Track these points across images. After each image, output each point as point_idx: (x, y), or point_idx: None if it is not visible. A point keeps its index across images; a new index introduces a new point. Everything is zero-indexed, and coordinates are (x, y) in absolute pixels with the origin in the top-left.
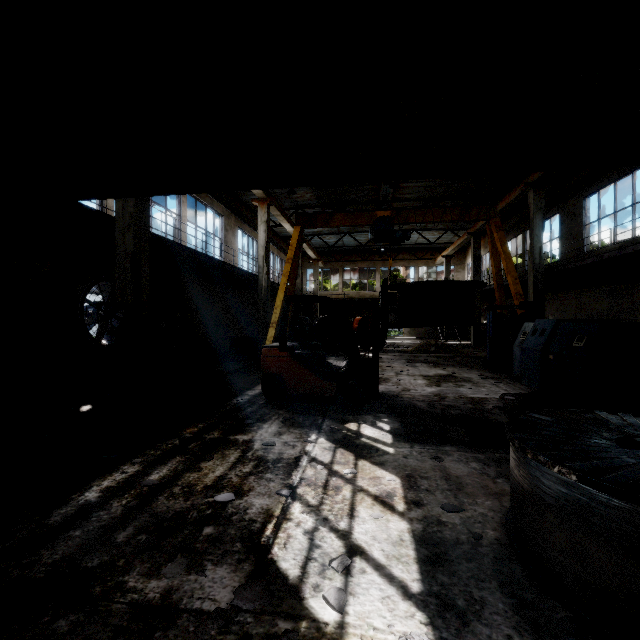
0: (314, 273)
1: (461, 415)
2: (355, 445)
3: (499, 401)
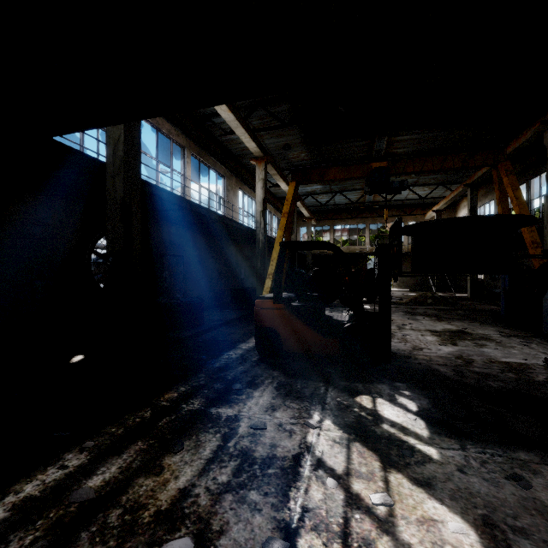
0: (307, 230)
1: (508, 390)
2: (376, 437)
3: (547, 370)
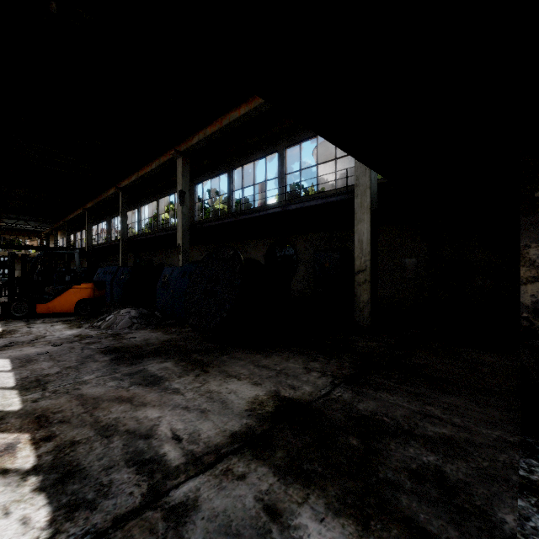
0: None
1: None
2: None
3: None
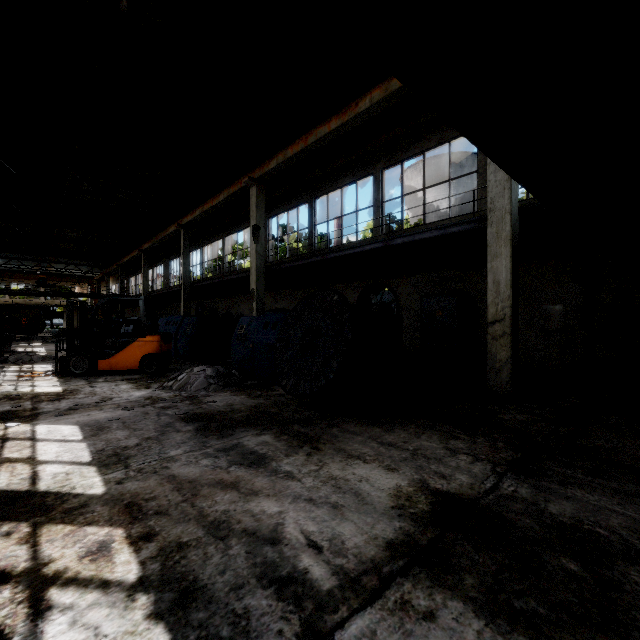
0: None
1: None
2: None
3: None
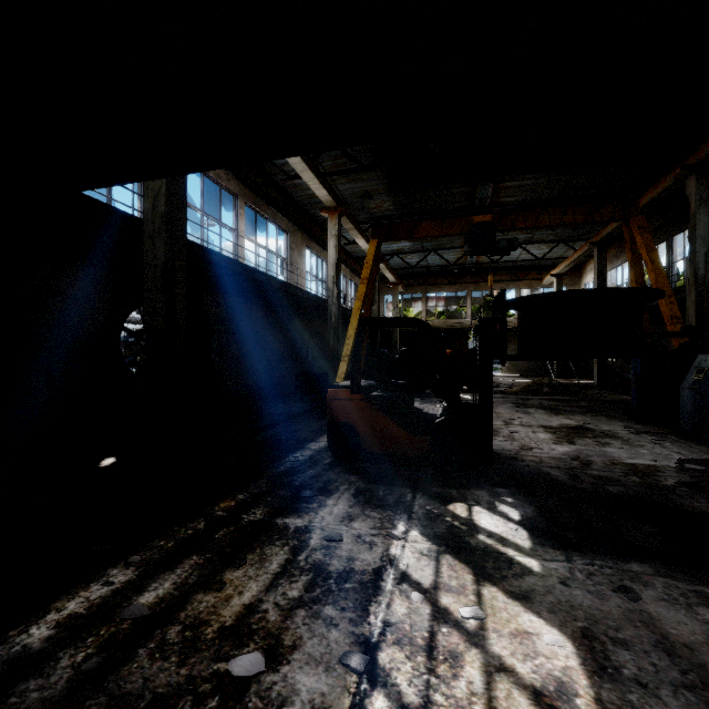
0: (393, 299)
1: (629, 496)
2: (470, 549)
3: (680, 472)
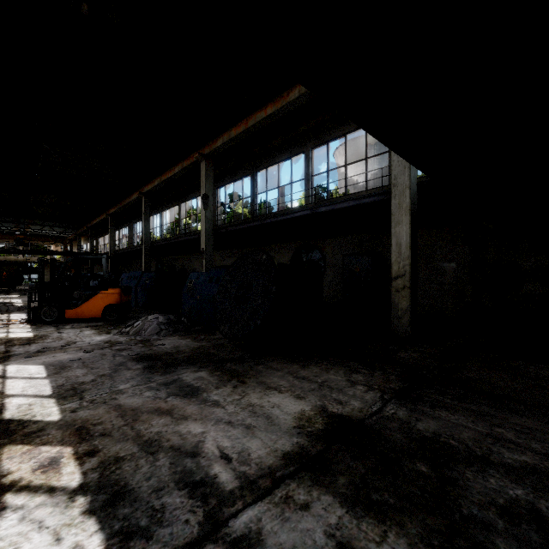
0: None
1: None
2: None
3: None
